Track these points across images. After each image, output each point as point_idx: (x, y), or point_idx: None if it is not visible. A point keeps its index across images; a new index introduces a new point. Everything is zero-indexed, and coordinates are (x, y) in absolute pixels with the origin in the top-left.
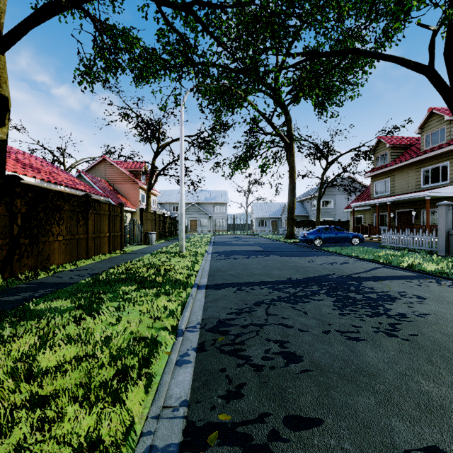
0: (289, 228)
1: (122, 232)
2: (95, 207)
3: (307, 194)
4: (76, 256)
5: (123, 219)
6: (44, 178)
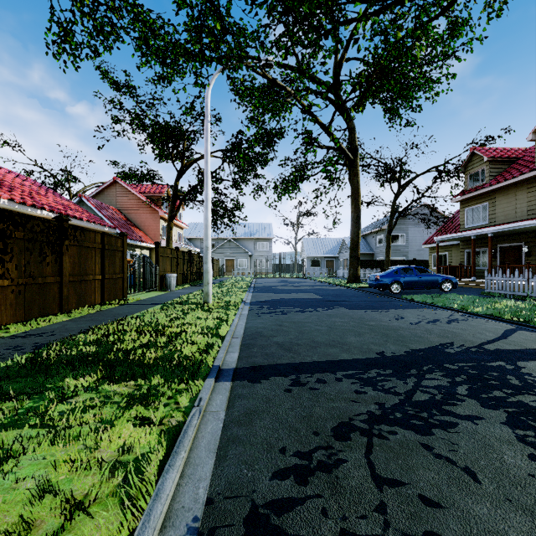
0: (353, 270)
1: (124, 274)
2: (77, 236)
3: (371, 227)
4: (40, 310)
5: (126, 256)
6: (14, 198)
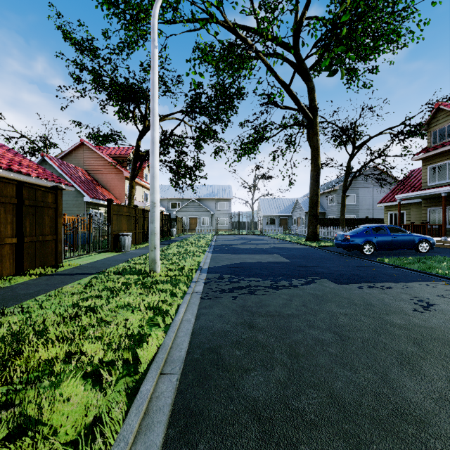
0: (312, 228)
1: (57, 235)
2: None
3: (322, 188)
4: None
5: (61, 214)
6: None
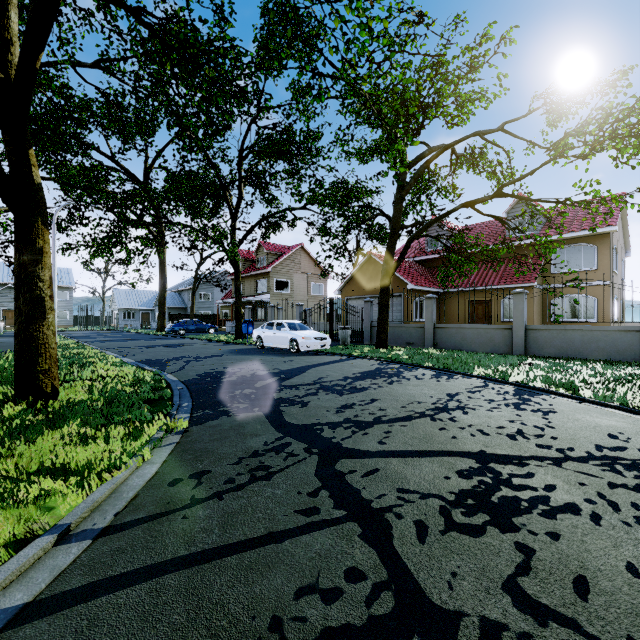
0: (161, 322)
1: None
2: None
3: (186, 284)
4: None
5: None
6: None
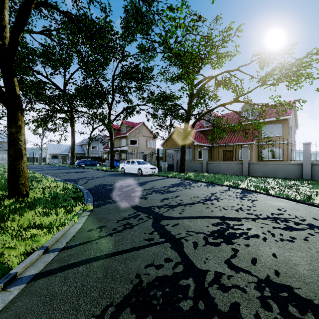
0: (72, 160)
1: None
2: None
3: (85, 141)
4: None
5: None
6: None
